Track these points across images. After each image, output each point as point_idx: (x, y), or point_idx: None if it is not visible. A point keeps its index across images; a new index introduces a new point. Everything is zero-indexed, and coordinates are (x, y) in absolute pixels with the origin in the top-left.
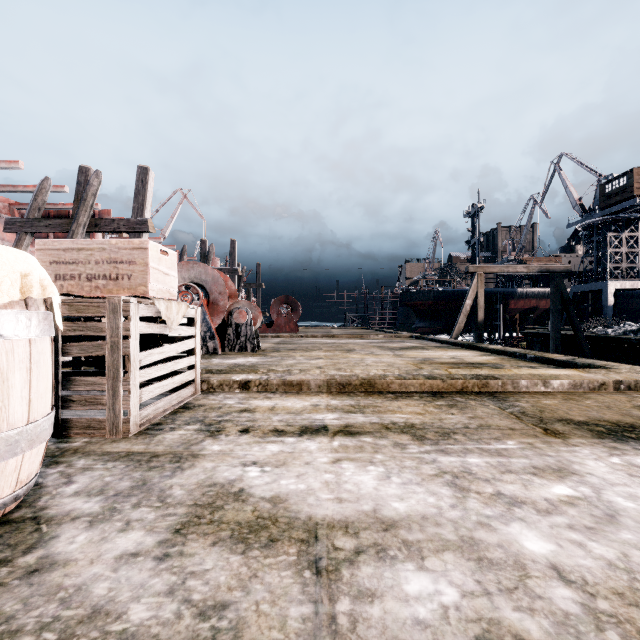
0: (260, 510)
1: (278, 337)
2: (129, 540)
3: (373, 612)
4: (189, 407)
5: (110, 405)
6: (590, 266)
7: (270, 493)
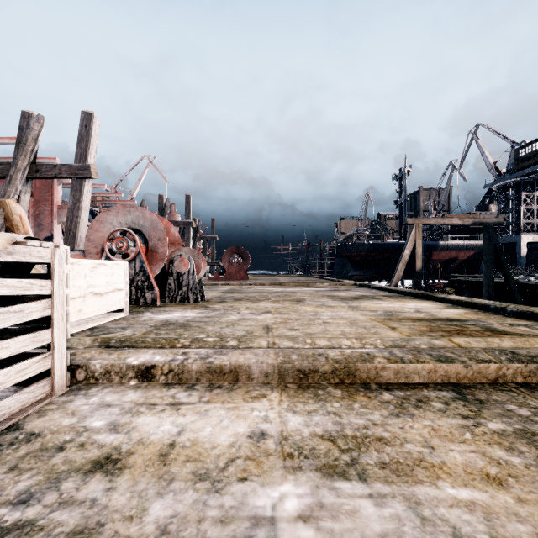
0: None
1: (228, 285)
2: None
3: None
4: None
5: None
6: None
7: None
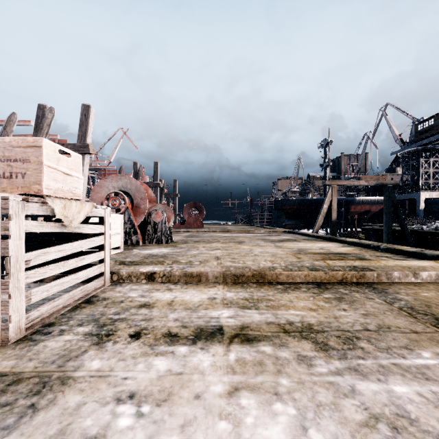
0: None
1: (188, 232)
2: None
3: None
4: (92, 301)
5: None
6: (406, 182)
7: None
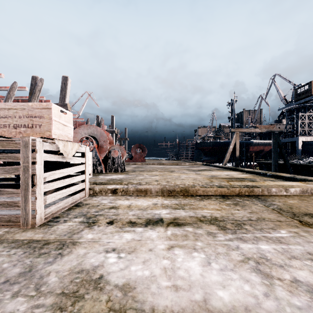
0: (113, 300)
1: (135, 164)
2: None
3: None
4: (79, 205)
5: (23, 207)
6: (289, 129)
7: (122, 280)
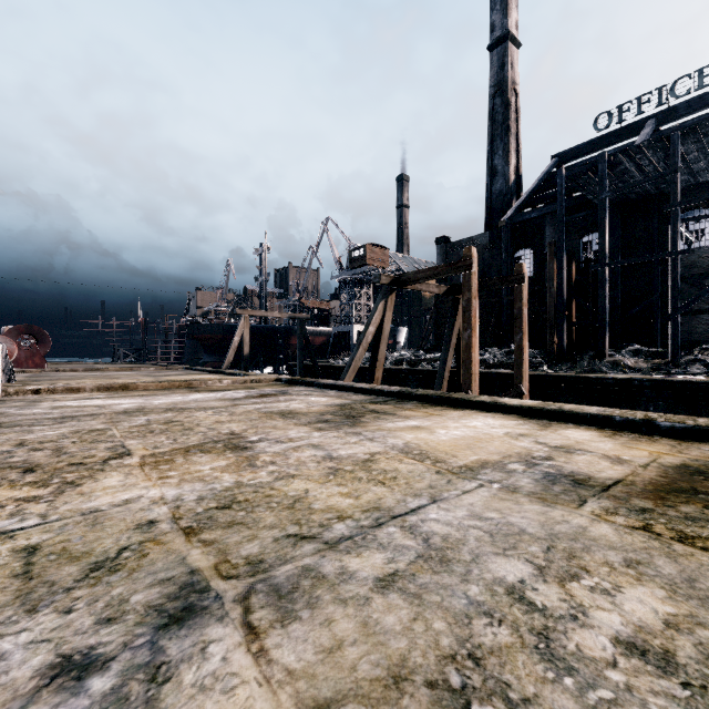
0: (79, 406)
1: (23, 372)
2: (38, 410)
3: (114, 407)
4: (5, 400)
5: None
6: None
7: (81, 405)
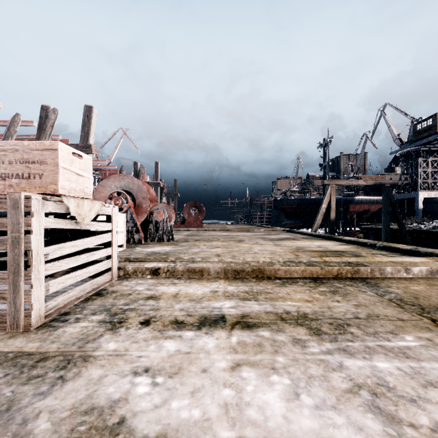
0: None
1: (188, 231)
2: None
3: None
4: (102, 294)
5: (11, 299)
6: (405, 181)
7: (156, 428)
